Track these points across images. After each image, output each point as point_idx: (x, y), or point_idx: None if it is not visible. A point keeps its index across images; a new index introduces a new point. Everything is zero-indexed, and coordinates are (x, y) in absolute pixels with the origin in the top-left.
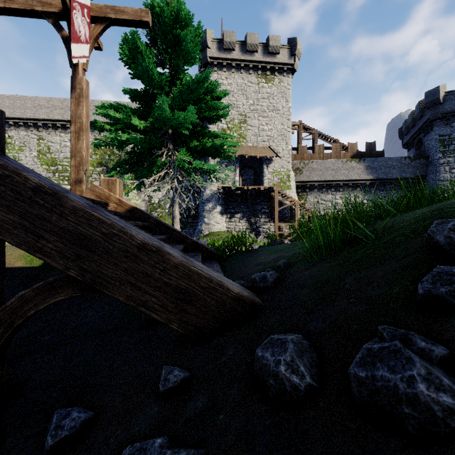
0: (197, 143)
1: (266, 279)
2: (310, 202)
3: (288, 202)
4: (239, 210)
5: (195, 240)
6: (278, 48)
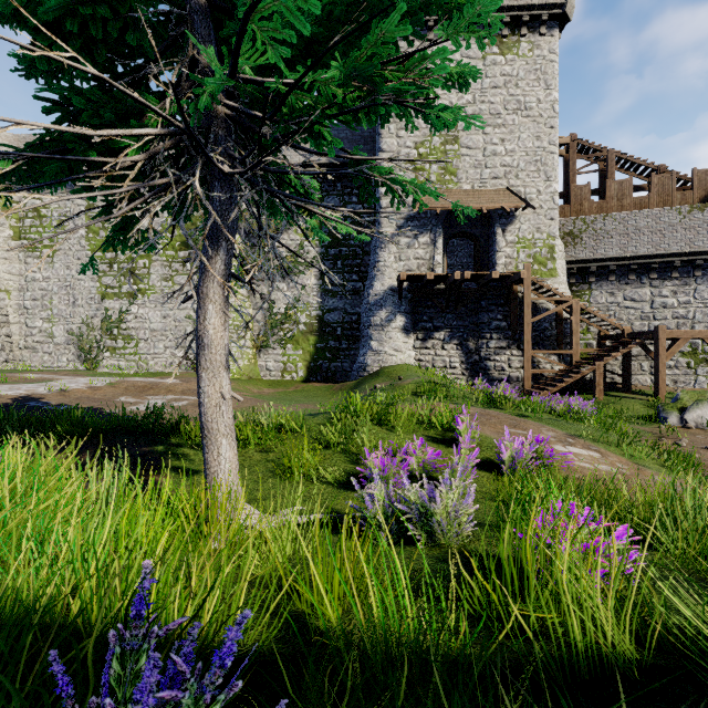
0: None
1: None
2: (597, 306)
3: (551, 306)
4: (443, 324)
5: None
6: None
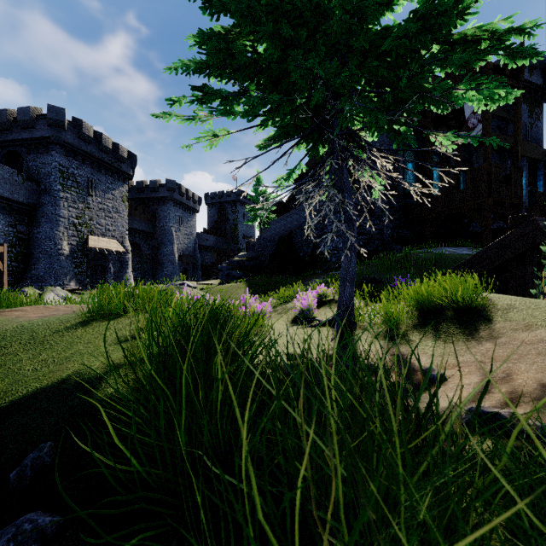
0: None
1: None
2: None
3: None
4: None
5: None
6: None
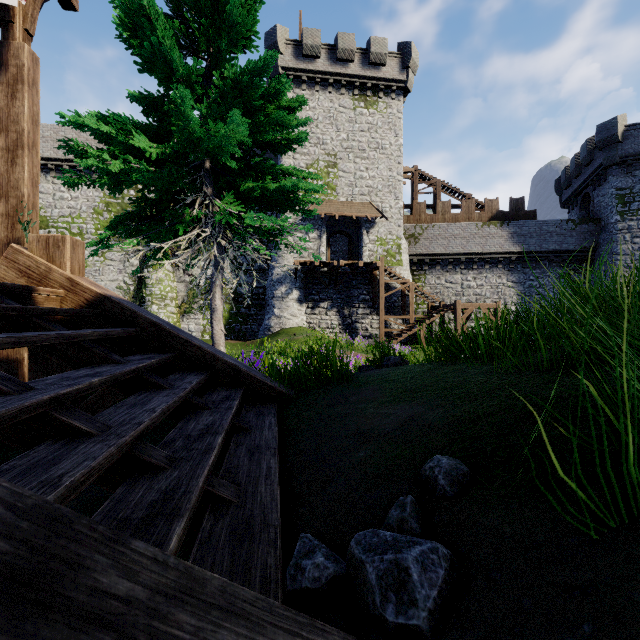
0: (252, 184)
1: (406, 585)
2: (430, 286)
3: (398, 285)
4: (327, 297)
5: (231, 362)
6: (384, 57)
